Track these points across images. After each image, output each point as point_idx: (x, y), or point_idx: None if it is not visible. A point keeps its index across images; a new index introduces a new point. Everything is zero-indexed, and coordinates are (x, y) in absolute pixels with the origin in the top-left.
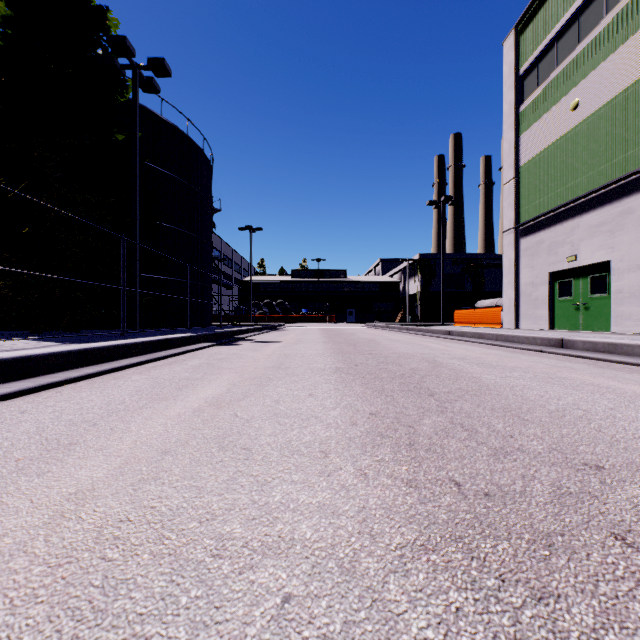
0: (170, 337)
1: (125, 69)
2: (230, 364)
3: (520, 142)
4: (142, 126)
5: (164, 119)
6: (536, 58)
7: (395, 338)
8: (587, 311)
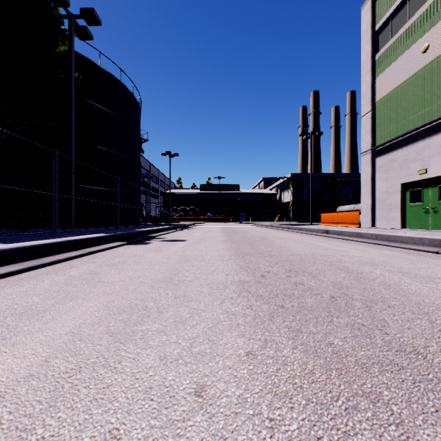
0: (74, 239)
1: (63, 18)
2: (116, 274)
3: (376, 83)
4: (84, 72)
5: (102, 68)
6: (390, 16)
7: (282, 236)
8: (436, 214)
